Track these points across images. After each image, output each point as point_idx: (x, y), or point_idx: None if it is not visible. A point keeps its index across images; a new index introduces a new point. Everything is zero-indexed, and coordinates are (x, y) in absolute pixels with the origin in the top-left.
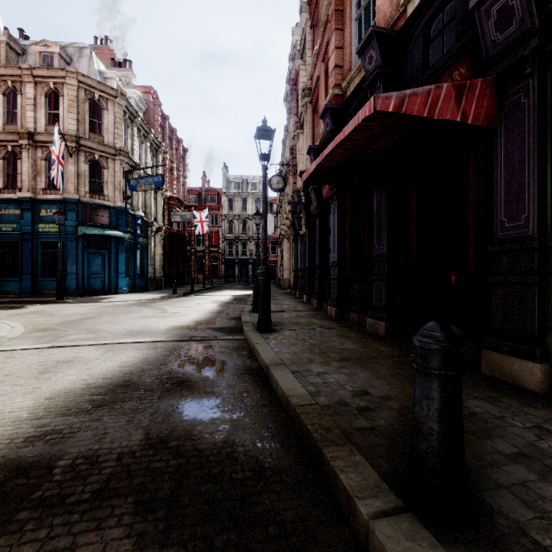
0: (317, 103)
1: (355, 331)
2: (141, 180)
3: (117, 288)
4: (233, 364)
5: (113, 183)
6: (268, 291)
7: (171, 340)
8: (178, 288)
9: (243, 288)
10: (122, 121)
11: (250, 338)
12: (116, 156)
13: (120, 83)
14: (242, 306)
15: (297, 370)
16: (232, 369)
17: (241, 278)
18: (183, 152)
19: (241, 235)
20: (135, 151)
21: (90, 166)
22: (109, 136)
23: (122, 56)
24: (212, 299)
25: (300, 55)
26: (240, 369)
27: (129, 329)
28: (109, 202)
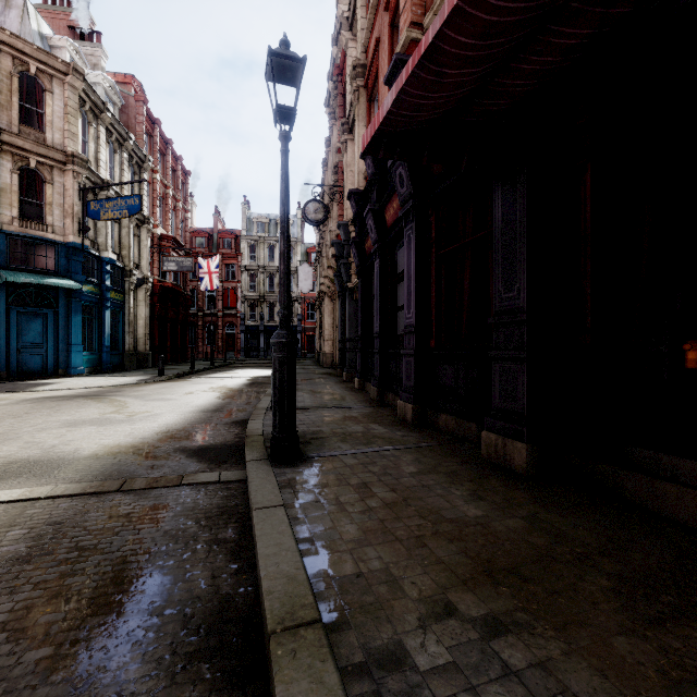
0: (376, 85)
1: (460, 456)
2: (107, 203)
3: (69, 368)
4: (181, 594)
5: (62, 206)
6: (292, 381)
7: (72, 492)
8: (172, 366)
9: (269, 366)
10: (77, 112)
11: (248, 487)
12: (66, 165)
13: (77, 57)
14: (259, 397)
15: (361, 661)
16: (168, 627)
17: (267, 351)
18: (183, 175)
19: (267, 293)
20: (102, 162)
21: (21, 177)
22: (54, 134)
23: (86, 25)
24: (216, 385)
25: (349, 26)
26: (192, 624)
27: (9, 459)
28: (55, 235)
